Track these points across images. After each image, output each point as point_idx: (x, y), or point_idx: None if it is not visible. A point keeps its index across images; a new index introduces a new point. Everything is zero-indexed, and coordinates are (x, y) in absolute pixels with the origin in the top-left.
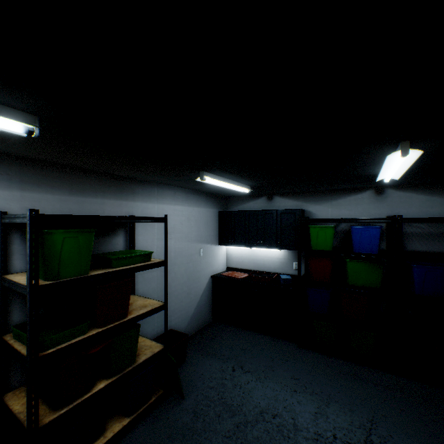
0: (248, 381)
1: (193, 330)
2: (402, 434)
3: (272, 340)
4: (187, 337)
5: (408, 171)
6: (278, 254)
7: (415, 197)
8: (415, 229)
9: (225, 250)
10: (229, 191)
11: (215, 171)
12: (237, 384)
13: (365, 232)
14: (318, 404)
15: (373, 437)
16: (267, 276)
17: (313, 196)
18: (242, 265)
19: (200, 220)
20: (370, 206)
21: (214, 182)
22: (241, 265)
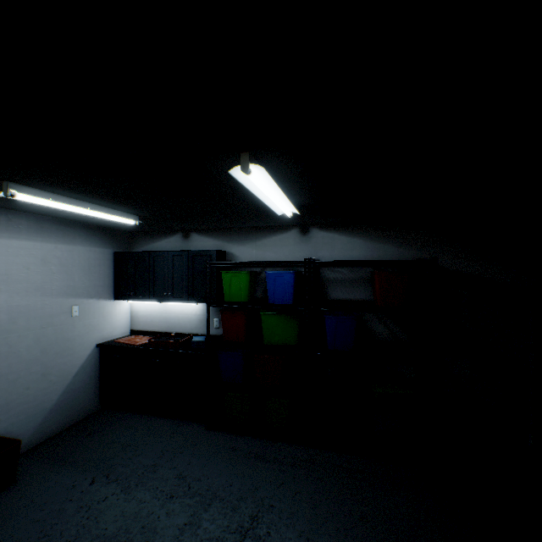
0: (107, 496)
1: (57, 428)
2: (283, 527)
3: (177, 426)
4: (18, 445)
5: (310, 204)
6: (196, 309)
7: (337, 238)
8: (338, 274)
9: (129, 306)
10: (122, 223)
11: (30, 182)
12: (85, 506)
13: (280, 278)
14: (196, 509)
15: (247, 541)
16: (175, 339)
17: (237, 234)
18: (151, 326)
19: (72, 264)
20: (296, 248)
21: (41, 201)
22: (150, 326)
